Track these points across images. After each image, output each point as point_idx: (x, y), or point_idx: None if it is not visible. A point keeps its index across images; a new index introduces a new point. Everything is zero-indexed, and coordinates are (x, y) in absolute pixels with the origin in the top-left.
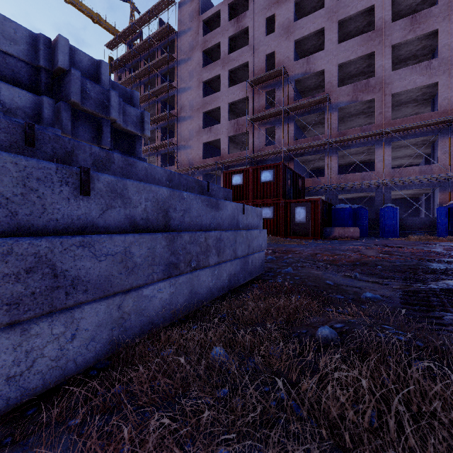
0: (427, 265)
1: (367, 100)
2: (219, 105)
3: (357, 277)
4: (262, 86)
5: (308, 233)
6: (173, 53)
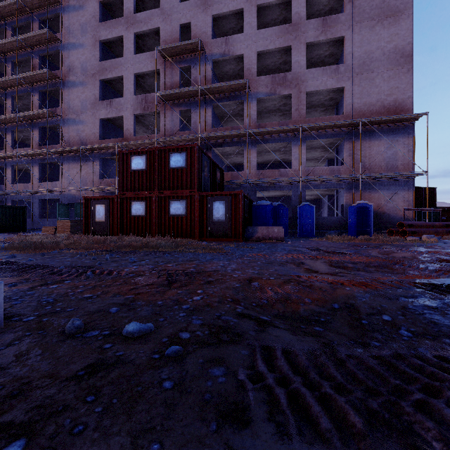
0: None
1: (285, 94)
2: (122, 73)
3: None
4: (175, 60)
5: (229, 234)
6: None
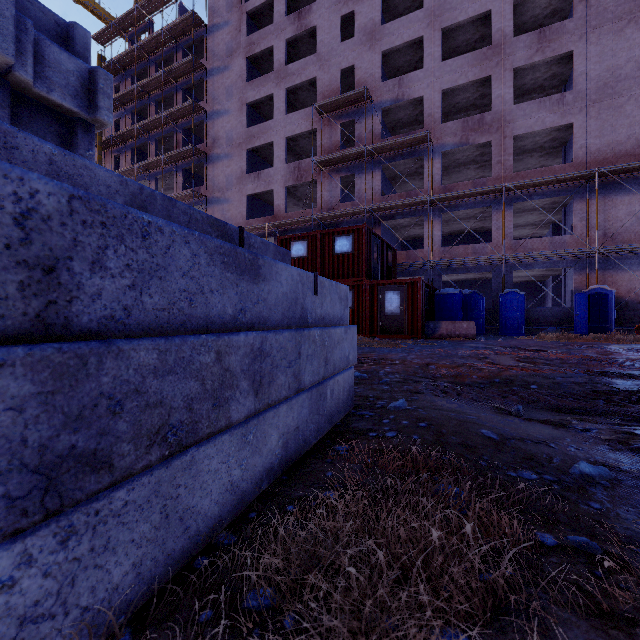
0: (608, 382)
1: (481, 143)
2: (271, 139)
3: (521, 412)
4: (335, 115)
5: (404, 331)
6: (202, 58)
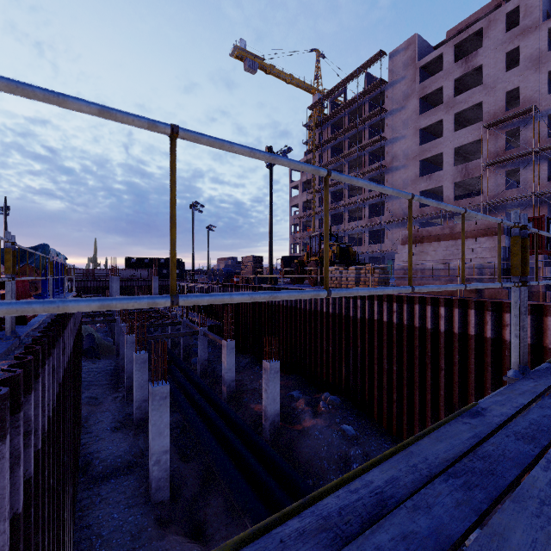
0: None
1: None
2: (441, 151)
3: None
4: (500, 126)
5: None
6: (379, 101)
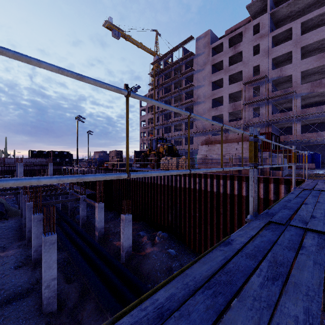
0: None
1: (320, 91)
2: (222, 95)
3: None
4: (250, 84)
5: None
6: (190, 64)
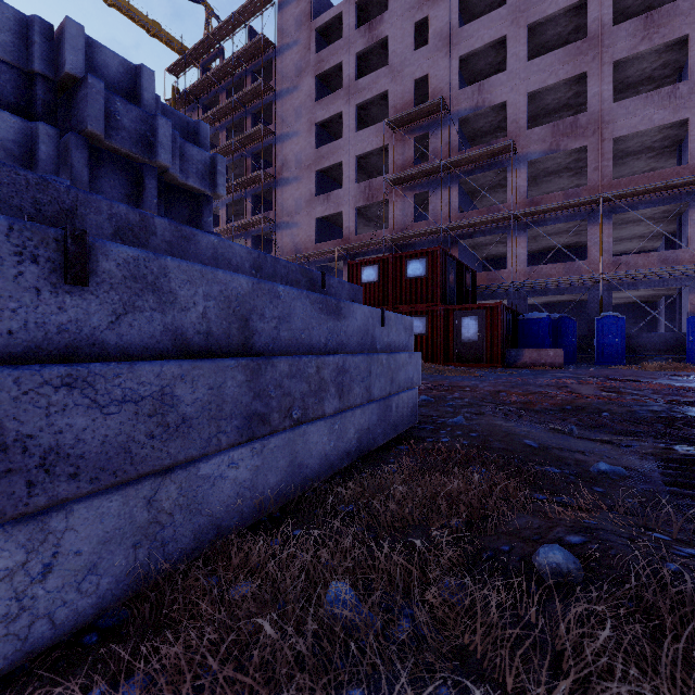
0: (686, 411)
1: (575, 148)
2: (341, 159)
3: (574, 432)
4: (408, 129)
5: (482, 359)
6: (271, 80)
